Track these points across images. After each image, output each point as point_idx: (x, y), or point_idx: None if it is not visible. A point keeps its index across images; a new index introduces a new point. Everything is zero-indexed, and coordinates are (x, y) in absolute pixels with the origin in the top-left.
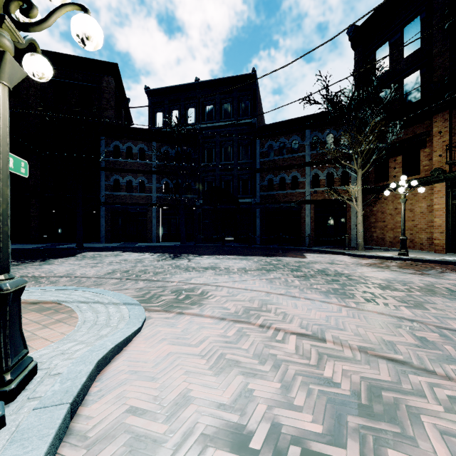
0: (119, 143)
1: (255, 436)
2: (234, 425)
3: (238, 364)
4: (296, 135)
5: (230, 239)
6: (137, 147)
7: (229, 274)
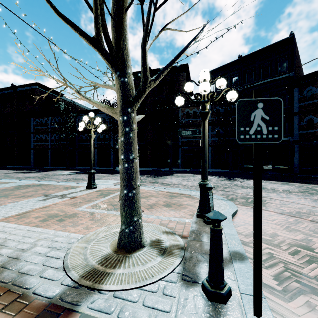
0: (189, 110)
1: (315, 250)
2: (303, 245)
3: (299, 231)
4: None
5: (267, 168)
6: (199, 111)
7: (276, 193)
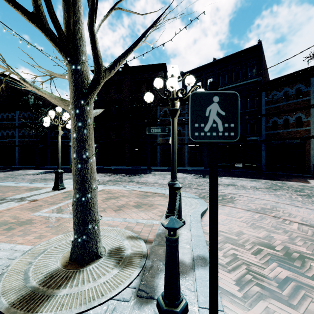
0: (166, 109)
1: (276, 247)
2: (266, 243)
3: (263, 227)
4: (300, 83)
5: (239, 166)
6: None
7: (245, 189)
